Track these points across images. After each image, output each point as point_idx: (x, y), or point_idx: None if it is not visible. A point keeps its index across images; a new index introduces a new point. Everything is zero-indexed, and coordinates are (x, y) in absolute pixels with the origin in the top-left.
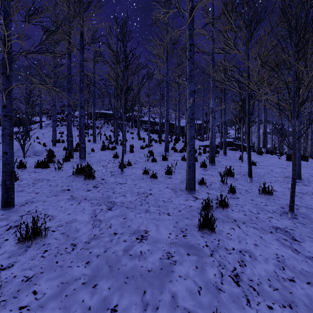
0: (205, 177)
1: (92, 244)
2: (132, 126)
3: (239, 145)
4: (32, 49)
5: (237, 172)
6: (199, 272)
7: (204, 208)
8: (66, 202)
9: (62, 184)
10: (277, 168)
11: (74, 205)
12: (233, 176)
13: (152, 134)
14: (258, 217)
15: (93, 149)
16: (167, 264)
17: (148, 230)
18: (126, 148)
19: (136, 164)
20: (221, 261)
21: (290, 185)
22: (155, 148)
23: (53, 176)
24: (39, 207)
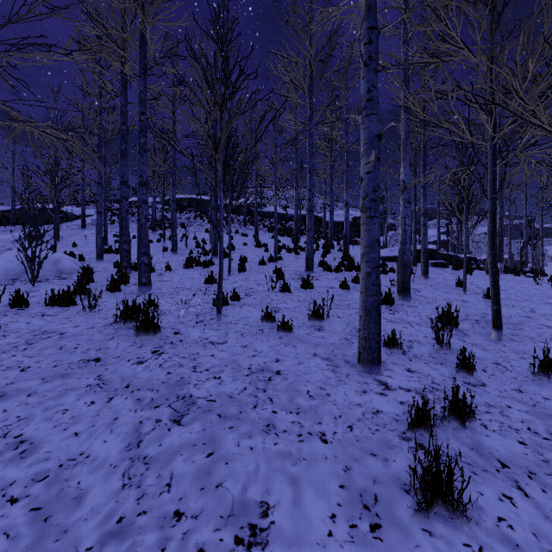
0: (395, 327)
1: None
2: (245, 222)
3: (450, 256)
4: None
5: (461, 315)
6: None
7: (413, 423)
8: (80, 396)
9: (88, 344)
10: (542, 306)
11: (96, 405)
12: (455, 325)
13: (281, 236)
14: None
15: (169, 266)
16: None
17: (272, 500)
18: (232, 263)
19: (250, 296)
20: None
21: None
22: (287, 264)
23: (74, 326)
24: (12, 411)
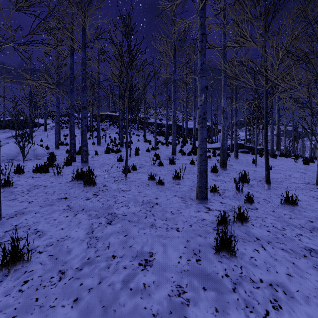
0: (217, 183)
1: (85, 272)
2: (138, 128)
3: (251, 147)
4: (14, 34)
5: (252, 177)
6: (221, 317)
7: (219, 223)
8: (60, 214)
9: (59, 191)
10: (295, 173)
11: (69, 217)
12: (248, 182)
13: (158, 136)
14: (285, 235)
15: (97, 152)
16: (177, 305)
17: (154, 251)
18: (131, 151)
19: (141, 168)
20: (248, 300)
21: (314, 192)
22: (161, 151)
23: (50, 182)
24: (30, 219)
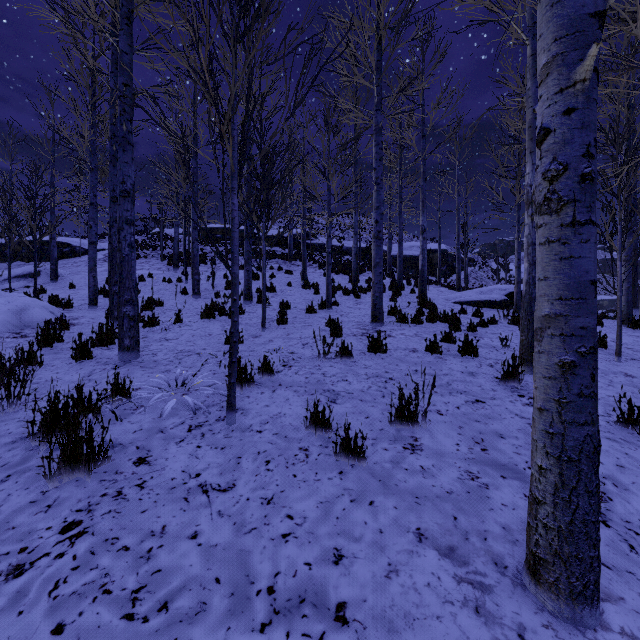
0: None
1: None
2: (290, 256)
3: None
4: None
5: None
6: None
7: None
8: None
9: None
10: None
11: None
12: None
13: (336, 274)
14: None
15: (180, 316)
16: None
17: None
18: (270, 311)
19: (290, 367)
20: None
21: None
22: (344, 312)
23: None
24: None
